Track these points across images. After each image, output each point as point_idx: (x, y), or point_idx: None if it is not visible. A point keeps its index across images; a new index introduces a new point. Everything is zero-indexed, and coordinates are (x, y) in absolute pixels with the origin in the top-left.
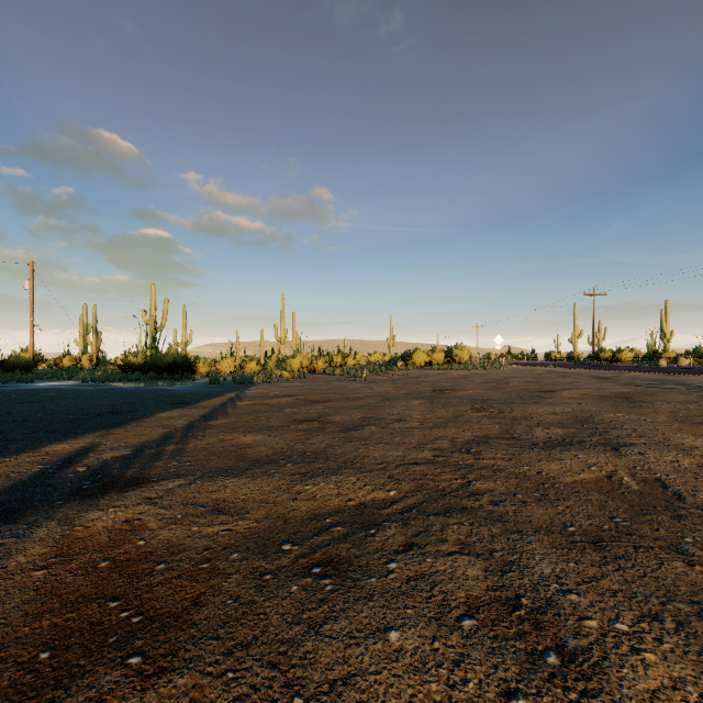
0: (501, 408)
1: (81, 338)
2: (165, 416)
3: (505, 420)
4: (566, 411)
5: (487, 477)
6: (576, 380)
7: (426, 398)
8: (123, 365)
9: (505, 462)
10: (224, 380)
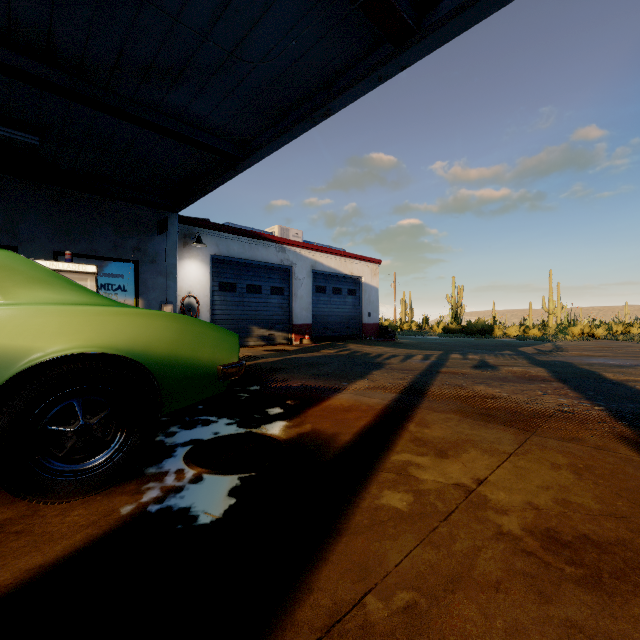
0: None
1: (403, 313)
2: (538, 346)
3: None
4: None
5: None
6: None
7: None
8: (443, 329)
9: None
10: None
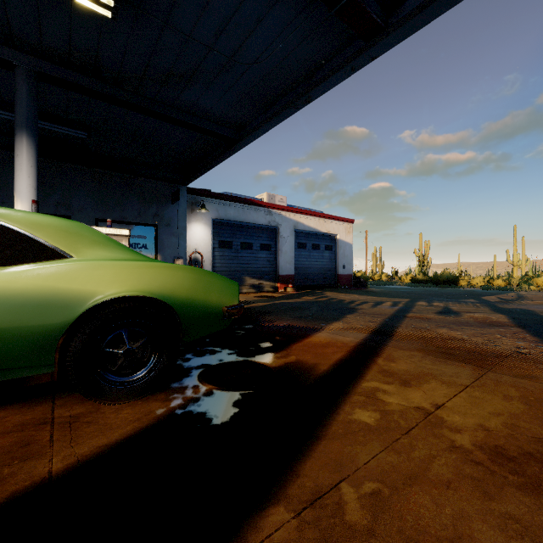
0: None
1: (374, 265)
2: (501, 295)
3: None
4: None
5: None
6: None
7: None
8: (411, 279)
9: None
10: None
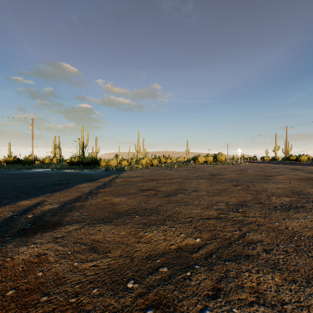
0: (248, 184)
1: (53, 150)
2: (81, 186)
3: (252, 191)
4: (284, 187)
5: (254, 230)
6: (281, 170)
7: (207, 178)
8: (69, 162)
9: (263, 219)
10: (112, 169)
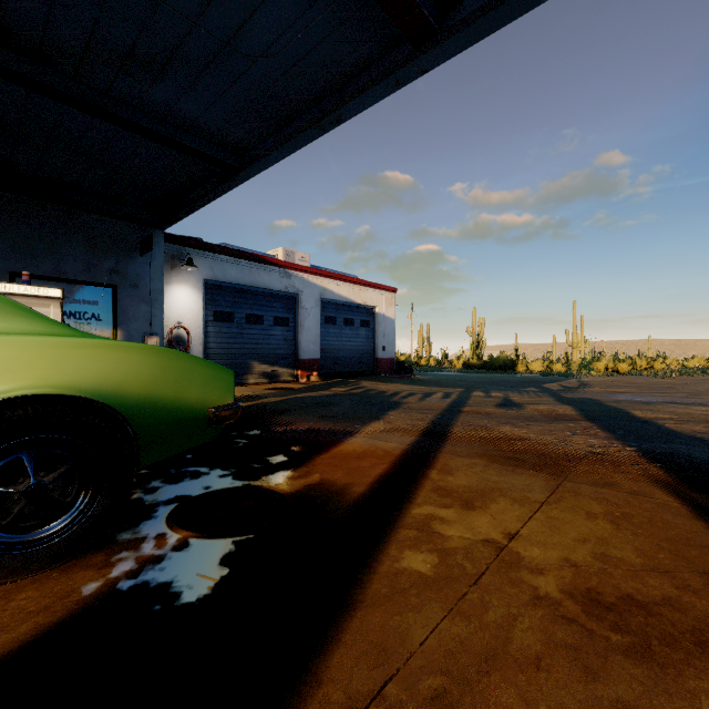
0: None
1: (421, 346)
2: (563, 382)
3: None
4: None
5: None
6: None
7: None
8: (464, 364)
9: None
10: None
